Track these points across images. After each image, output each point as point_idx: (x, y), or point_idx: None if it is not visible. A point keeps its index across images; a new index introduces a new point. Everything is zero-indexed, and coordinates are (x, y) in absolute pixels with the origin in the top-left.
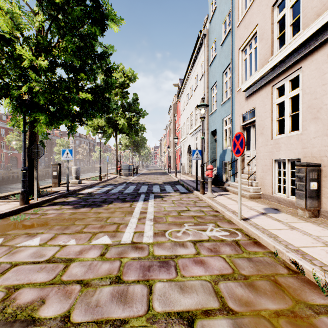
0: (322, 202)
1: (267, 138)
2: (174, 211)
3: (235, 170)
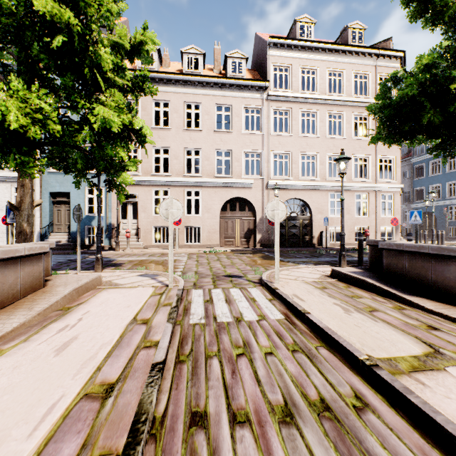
0: (179, 242)
1: (149, 214)
2: (152, 256)
3: (112, 233)
